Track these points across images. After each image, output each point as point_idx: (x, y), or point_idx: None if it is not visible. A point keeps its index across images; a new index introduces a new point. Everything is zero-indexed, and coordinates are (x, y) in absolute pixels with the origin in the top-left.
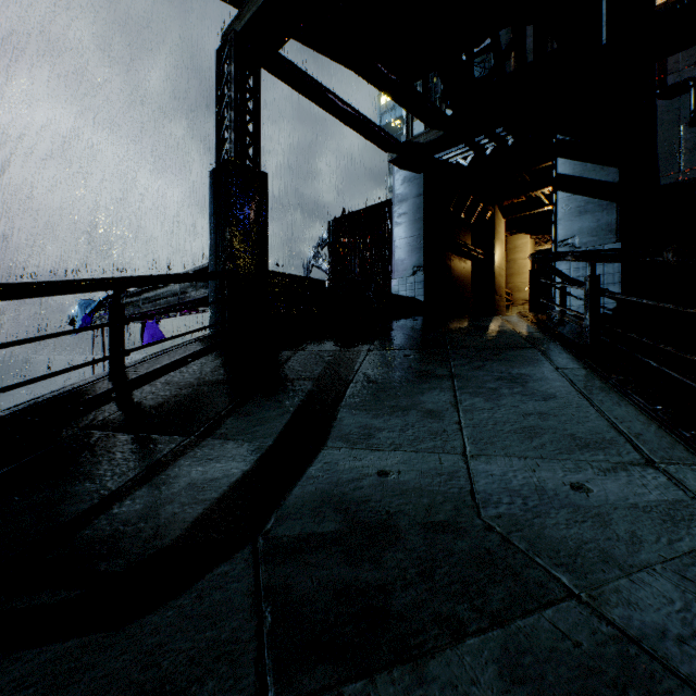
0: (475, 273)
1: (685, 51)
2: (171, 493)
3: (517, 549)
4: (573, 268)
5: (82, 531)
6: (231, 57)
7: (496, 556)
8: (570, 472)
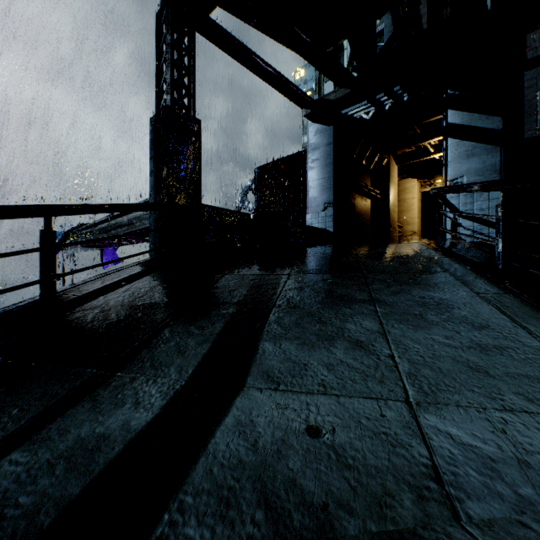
0: (374, 209)
1: None
2: (49, 458)
3: None
4: (462, 203)
5: None
6: (168, 17)
7: None
8: None
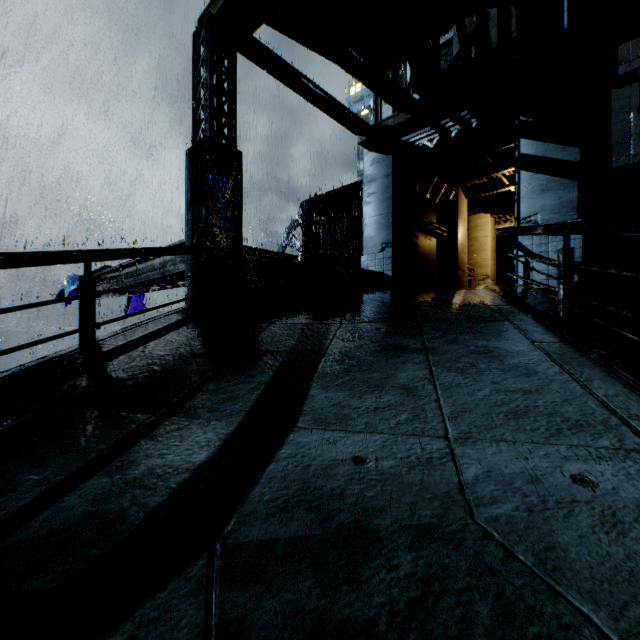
0: (440, 250)
1: (635, 43)
2: (124, 482)
3: (525, 567)
4: (536, 243)
5: (16, 532)
6: (207, 39)
7: (501, 577)
8: (567, 460)
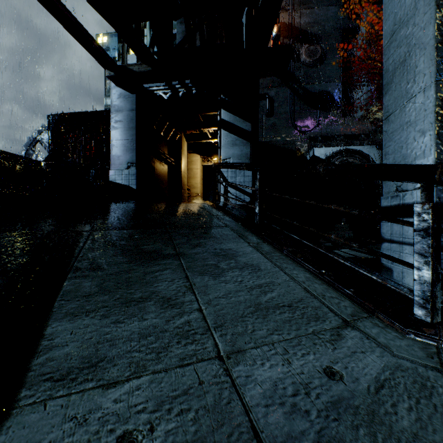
0: (170, 174)
1: (265, 80)
2: None
3: None
4: (230, 176)
5: None
6: None
7: None
8: (313, 353)
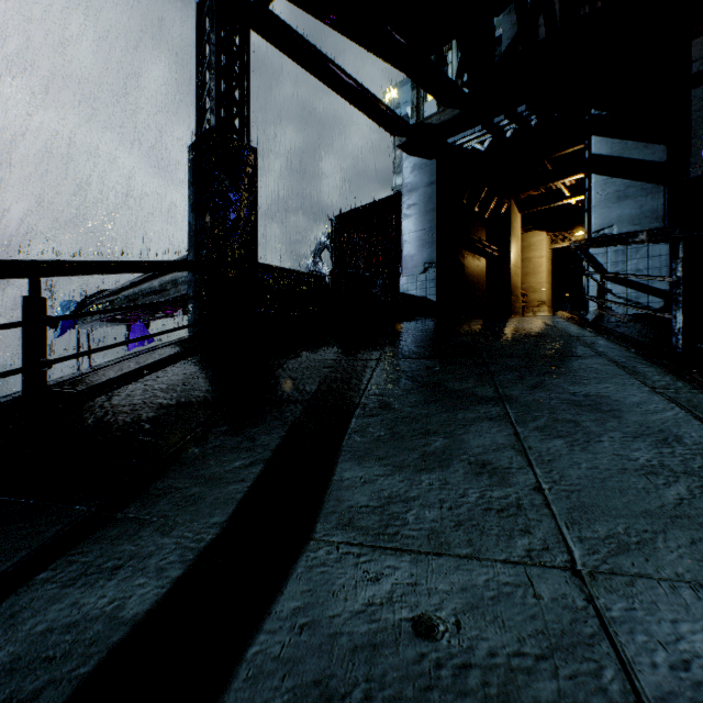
0: (489, 272)
1: None
2: None
3: None
4: (611, 261)
5: None
6: (212, 8)
7: None
8: None
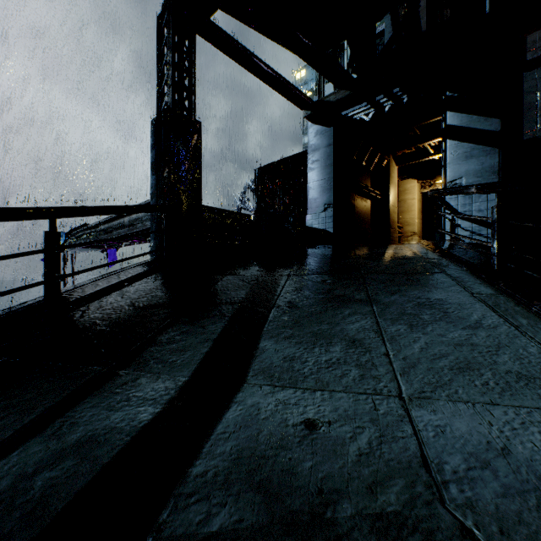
0: (374, 210)
1: None
2: (60, 449)
3: None
4: (461, 204)
5: None
6: (169, 21)
7: None
8: (535, 427)
